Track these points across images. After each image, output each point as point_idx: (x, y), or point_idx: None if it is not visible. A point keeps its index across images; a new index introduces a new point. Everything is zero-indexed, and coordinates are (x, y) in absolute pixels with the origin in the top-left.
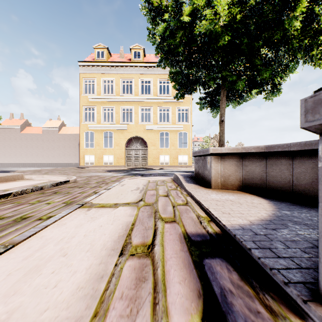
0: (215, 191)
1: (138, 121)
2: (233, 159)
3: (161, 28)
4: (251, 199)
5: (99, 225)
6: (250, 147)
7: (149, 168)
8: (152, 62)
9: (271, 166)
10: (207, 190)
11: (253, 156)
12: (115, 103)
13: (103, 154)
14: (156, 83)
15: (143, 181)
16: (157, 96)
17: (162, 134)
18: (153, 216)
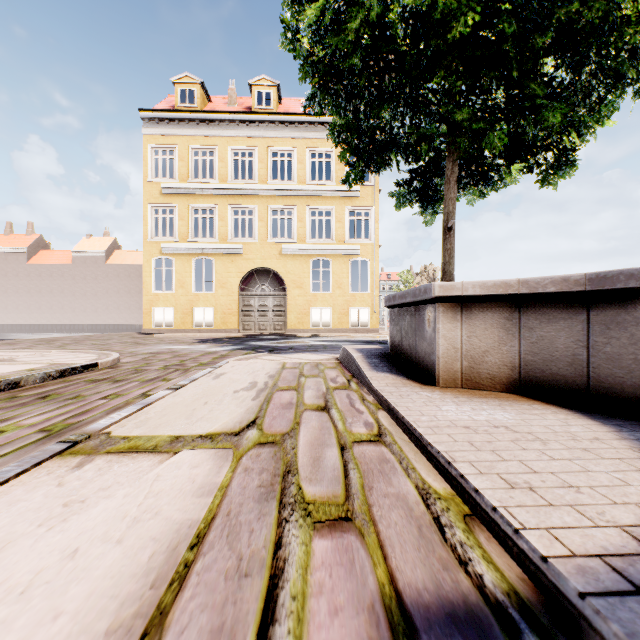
0: (448, 394)
1: (266, 236)
2: (494, 311)
3: (312, 11)
4: (563, 424)
5: (69, 549)
6: (543, 280)
7: (289, 334)
8: (295, 113)
9: (605, 329)
10: (429, 393)
11: (550, 303)
12: (218, 199)
13: (192, 305)
14: (304, 158)
15: (270, 366)
16: (306, 185)
17: (316, 264)
18: (277, 494)
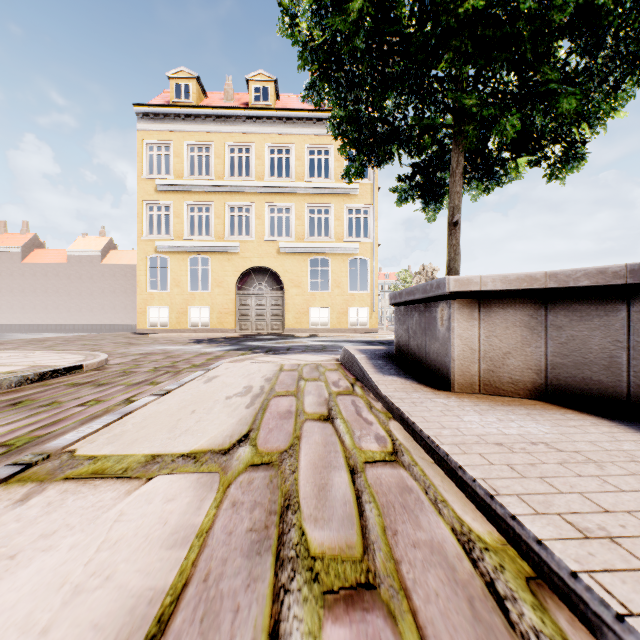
0: (467, 401)
1: (264, 234)
2: (516, 308)
3: None
4: (611, 439)
5: None
6: (575, 272)
7: (287, 334)
8: (293, 109)
9: None
10: (444, 399)
11: (582, 298)
12: (214, 196)
13: (188, 304)
14: (302, 154)
15: (267, 368)
16: (305, 182)
17: (314, 263)
18: (273, 543)
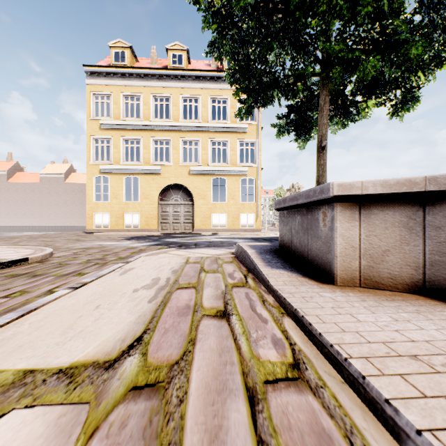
0: (352, 296)
1: (179, 161)
2: (395, 210)
3: None
4: None
5: None
6: None
7: (196, 233)
8: (200, 70)
9: None
10: (331, 294)
11: None
12: (143, 133)
13: (123, 211)
14: (207, 103)
15: (176, 261)
16: (208, 123)
17: (216, 182)
18: None
